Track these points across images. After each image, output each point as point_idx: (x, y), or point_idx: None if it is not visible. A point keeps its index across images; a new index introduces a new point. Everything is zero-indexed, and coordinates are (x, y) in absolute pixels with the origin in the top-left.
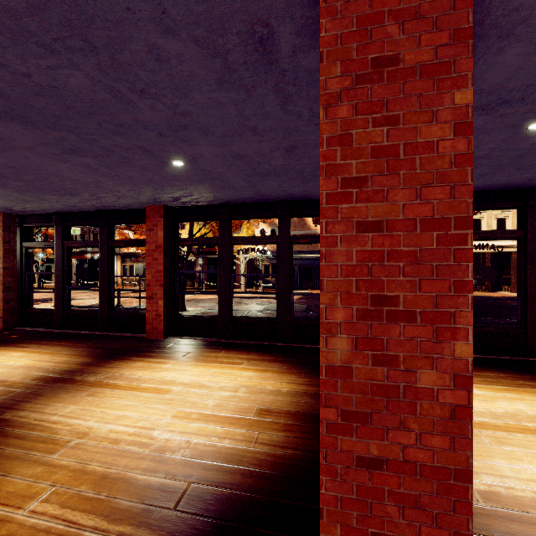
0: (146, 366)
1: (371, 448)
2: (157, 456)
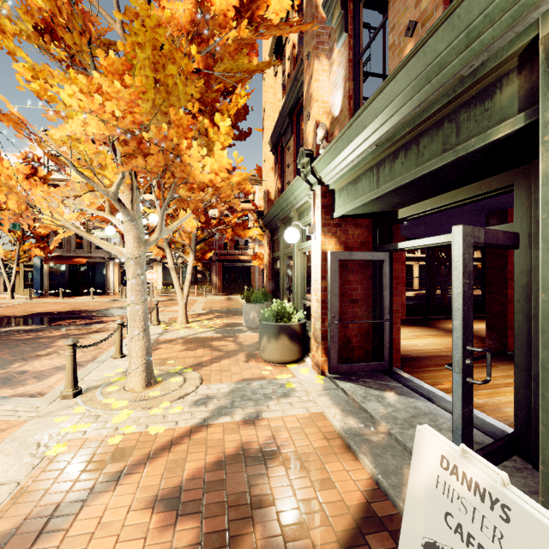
0: None
1: None
2: None
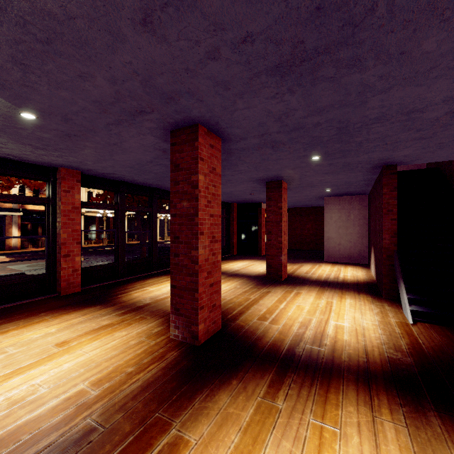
0: (145, 292)
1: (284, 253)
2: (237, 288)
